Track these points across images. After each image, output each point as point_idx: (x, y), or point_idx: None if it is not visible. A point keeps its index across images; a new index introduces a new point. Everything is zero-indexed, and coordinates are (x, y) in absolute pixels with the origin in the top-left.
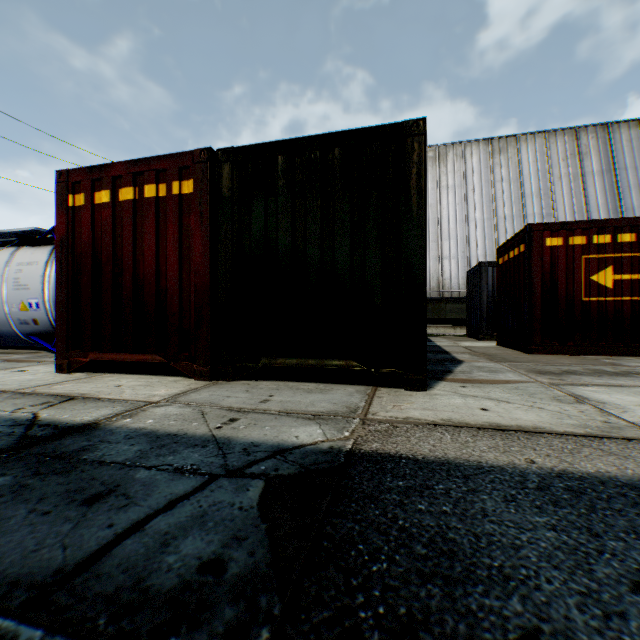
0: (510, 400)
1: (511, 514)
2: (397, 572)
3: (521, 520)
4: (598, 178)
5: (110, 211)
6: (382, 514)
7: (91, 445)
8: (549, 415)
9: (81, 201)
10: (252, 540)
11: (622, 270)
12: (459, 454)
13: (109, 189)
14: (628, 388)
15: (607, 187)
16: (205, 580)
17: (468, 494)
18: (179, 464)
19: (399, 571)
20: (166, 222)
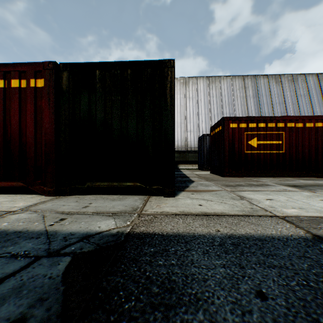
0: (213, 200)
1: (205, 261)
2: (139, 306)
3: (209, 264)
4: (252, 99)
5: None
6: (138, 270)
7: None
8: (229, 206)
9: None
10: (51, 299)
11: (260, 139)
12: (185, 230)
13: None
14: (262, 191)
15: (255, 103)
16: None
17: (186, 252)
18: (16, 251)
19: (140, 306)
20: (26, 103)
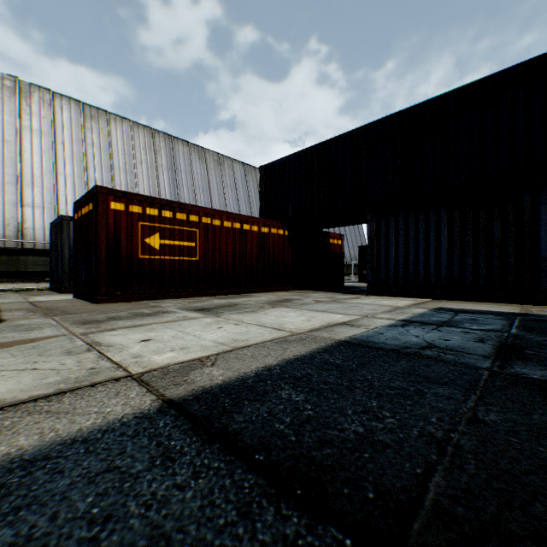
0: (6, 367)
1: None
2: None
3: None
4: (166, 172)
5: None
6: None
7: None
8: (37, 377)
9: None
10: None
11: (166, 237)
12: None
13: None
14: (146, 326)
15: (172, 180)
16: None
17: None
18: None
19: None
20: None
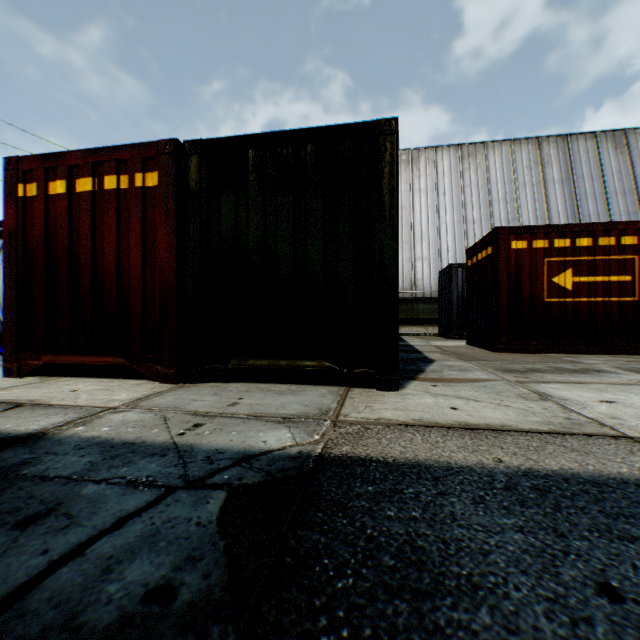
0: (479, 398)
1: (480, 517)
2: (363, 588)
3: (490, 523)
4: (558, 186)
5: (66, 203)
6: (350, 523)
7: (34, 458)
8: (515, 413)
9: (33, 191)
10: (208, 560)
11: (580, 273)
12: (429, 455)
13: (65, 179)
14: (587, 385)
15: (566, 195)
16: (150, 611)
17: (438, 497)
18: (133, 476)
19: (365, 586)
20: (129, 216)
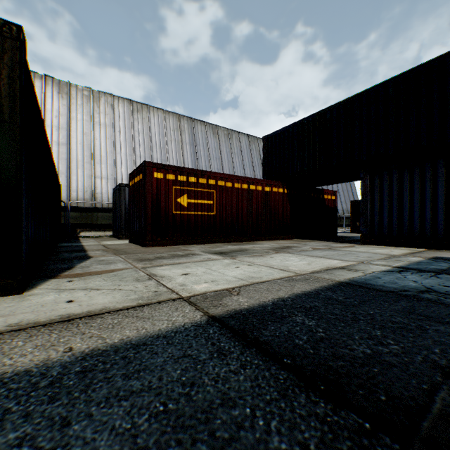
0: (102, 287)
1: None
2: None
3: None
4: (189, 146)
5: None
6: None
7: None
8: (123, 294)
9: None
10: None
11: (192, 197)
12: None
13: None
14: (183, 264)
15: (193, 152)
16: None
17: None
18: None
19: None
20: None
